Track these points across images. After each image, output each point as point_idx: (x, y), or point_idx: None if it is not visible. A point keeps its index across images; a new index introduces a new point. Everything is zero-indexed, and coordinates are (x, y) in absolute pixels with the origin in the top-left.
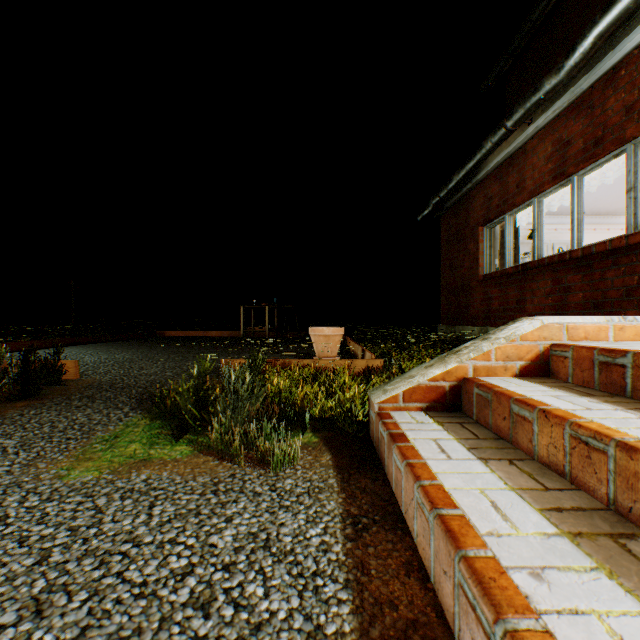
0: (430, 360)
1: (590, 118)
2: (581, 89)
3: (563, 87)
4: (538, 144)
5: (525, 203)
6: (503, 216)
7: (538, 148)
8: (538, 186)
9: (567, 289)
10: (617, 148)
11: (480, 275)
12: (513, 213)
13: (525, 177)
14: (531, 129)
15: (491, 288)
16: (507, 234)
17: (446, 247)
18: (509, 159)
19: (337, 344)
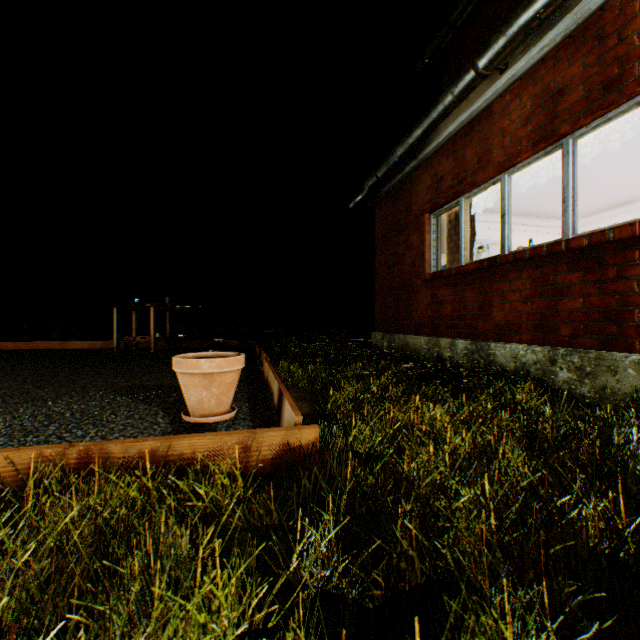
0: None
1: (600, 52)
2: (588, 10)
3: None
4: (511, 102)
5: (490, 181)
6: (458, 199)
7: (512, 106)
8: (512, 156)
9: (559, 292)
10: None
11: (428, 273)
12: (472, 195)
13: (491, 147)
14: (505, 78)
15: (442, 289)
16: (463, 222)
17: (382, 240)
18: (468, 126)
19: (230, 388)
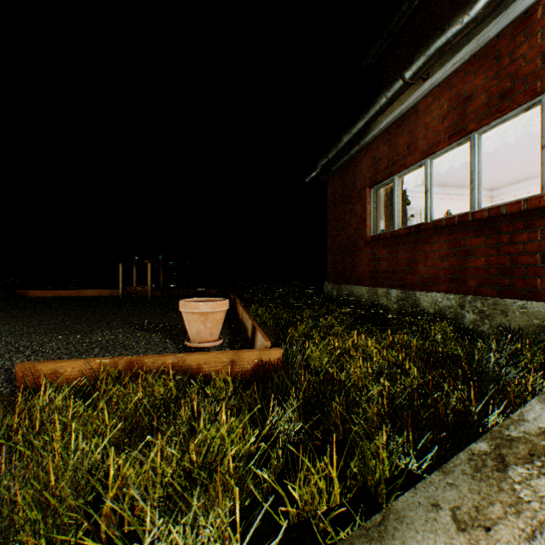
0: (446, 466)
1: (497, 69)
2: (488, 37)
3: (474, 29)
4: (432, 103)
5: (417, 164)
6: (392, 178)
7: (433, 106)
8: (433, 145)
9: (468, 252)
10: (528, 101)
11: (368, 236)
12: (403, 174)
13: (417, 137)
14: (427, 85)
15: (379, 249)
16: (396, 196)
17: (332, 209)
18: (399, 120)
19: (219, 323)
